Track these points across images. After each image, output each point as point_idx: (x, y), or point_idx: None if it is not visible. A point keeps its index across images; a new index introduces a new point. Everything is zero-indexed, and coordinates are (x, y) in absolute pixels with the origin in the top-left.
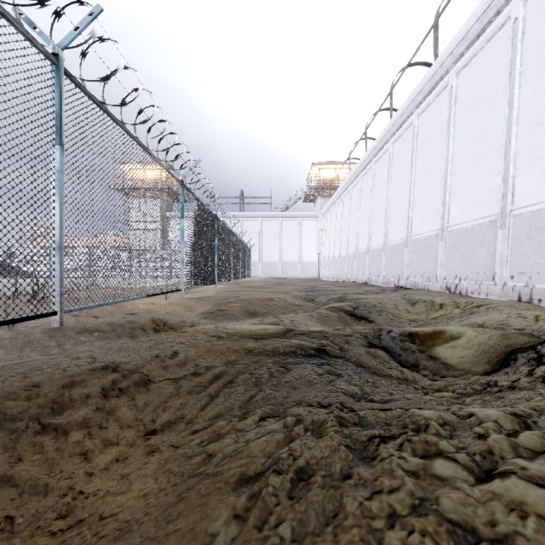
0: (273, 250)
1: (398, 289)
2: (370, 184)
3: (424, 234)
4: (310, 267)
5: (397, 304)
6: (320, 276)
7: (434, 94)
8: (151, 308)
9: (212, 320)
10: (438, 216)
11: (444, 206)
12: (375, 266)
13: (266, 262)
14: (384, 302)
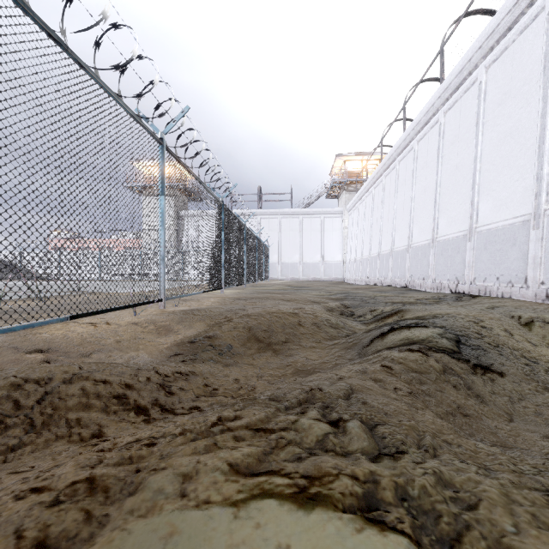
0: (293, 250)
1: (462, 296)
2: (411, 168)
3: (500, 223)
4: (334, 269)
5: (506, 328)
6: (345, 278)
7: (516, 30)
8: (91, 335)
9: (188, 362)
10: (525, 196)
11: (538, 180)
12: (419, 267)
13: (285, 263)
14: (487, 325)
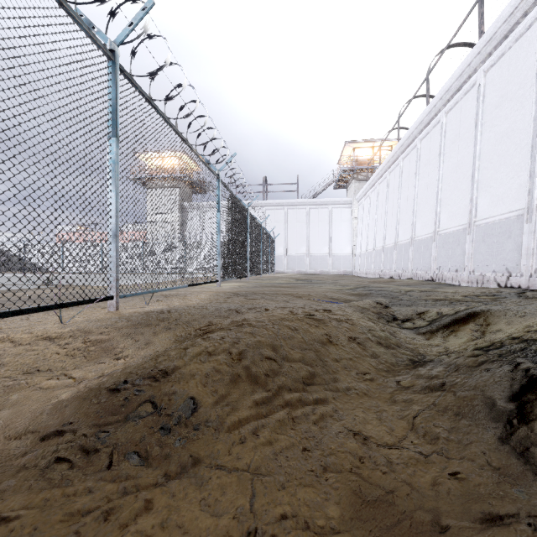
0: (300, 243)
1: (522, 291)
2: (437, 145)
3: None
4: (342, 262)
5: None
6: (355, 271)
7: None
8: None
9: (69, 465)
10: None
11: None
12: (449, 257)
13: (291, 256)
14: None
